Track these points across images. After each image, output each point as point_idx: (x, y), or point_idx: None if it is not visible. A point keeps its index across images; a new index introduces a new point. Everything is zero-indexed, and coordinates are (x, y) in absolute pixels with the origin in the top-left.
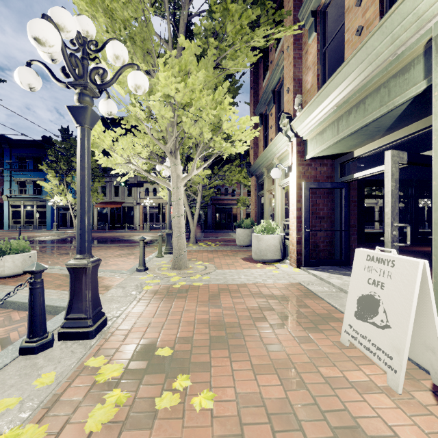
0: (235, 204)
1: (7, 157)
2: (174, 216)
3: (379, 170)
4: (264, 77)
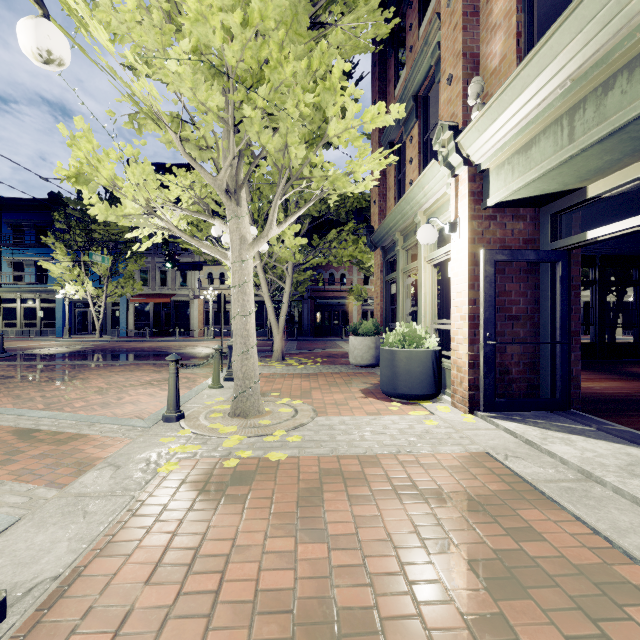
0: (346, 298)
1: None
2: (236, 315)
3: None
4: (397, 81)
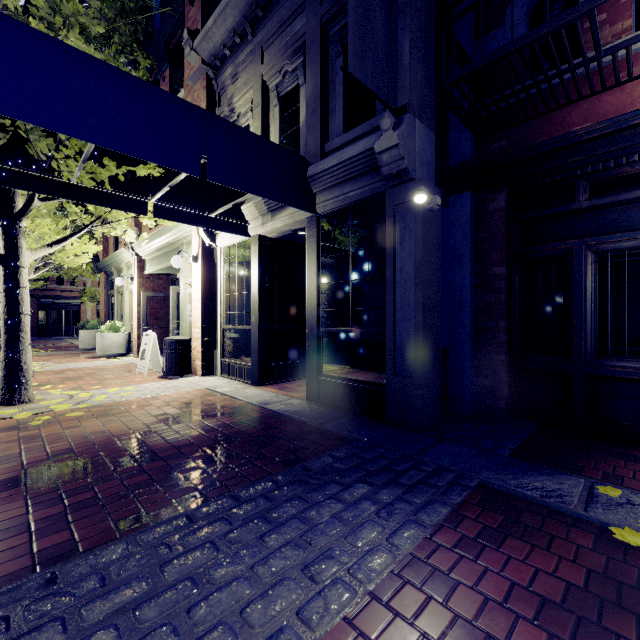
0: (78, 298)
1: None
2: None
3: None
4: None
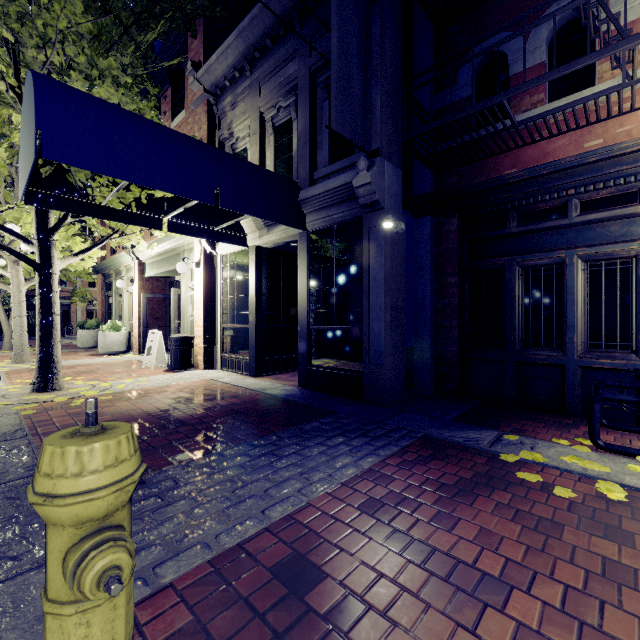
0: (68, 298)
1: None
2: (16, 316)
3: None
4: None
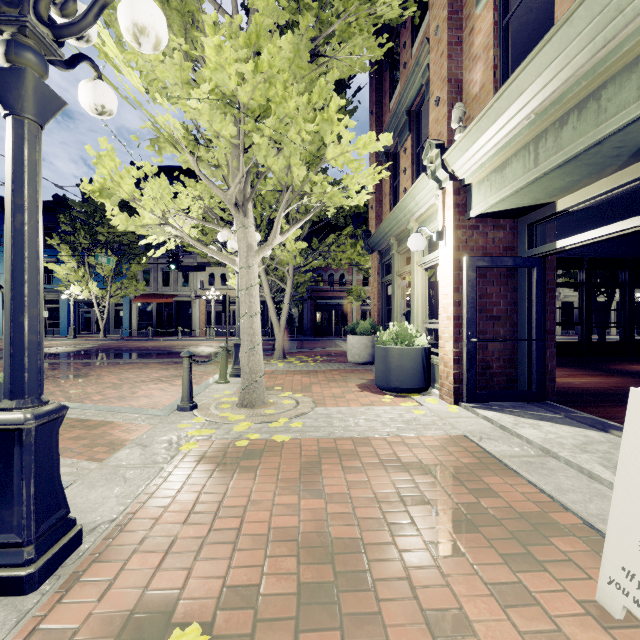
0: (345, 298)
1: (1, 227)
2: (243, 316)
3: (611, 231)
4: (392, 93)
